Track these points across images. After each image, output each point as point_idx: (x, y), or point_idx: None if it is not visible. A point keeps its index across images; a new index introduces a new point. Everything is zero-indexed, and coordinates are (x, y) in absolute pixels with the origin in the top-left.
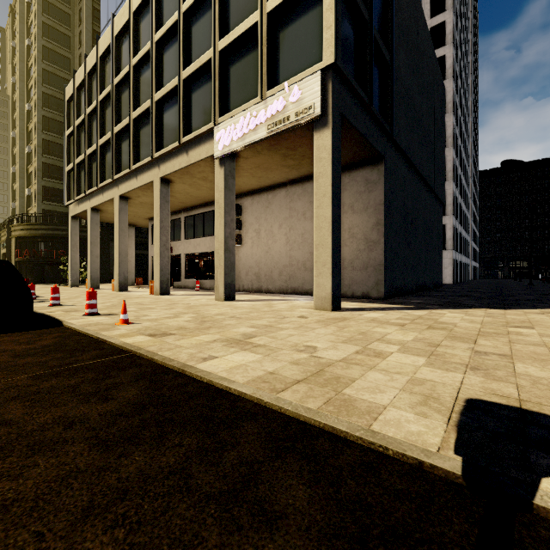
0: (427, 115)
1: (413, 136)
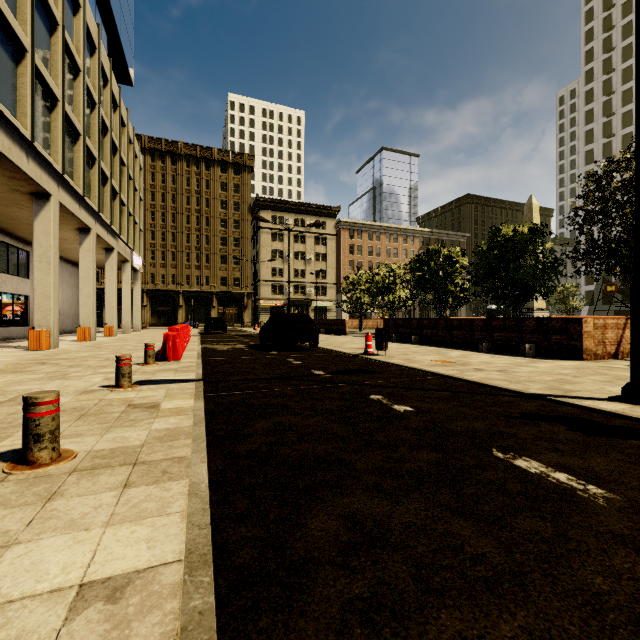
0: None
1: None
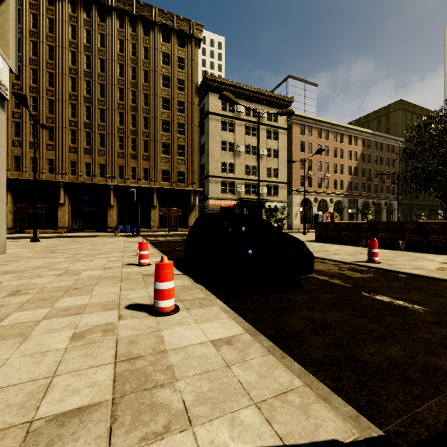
0: None
1: None
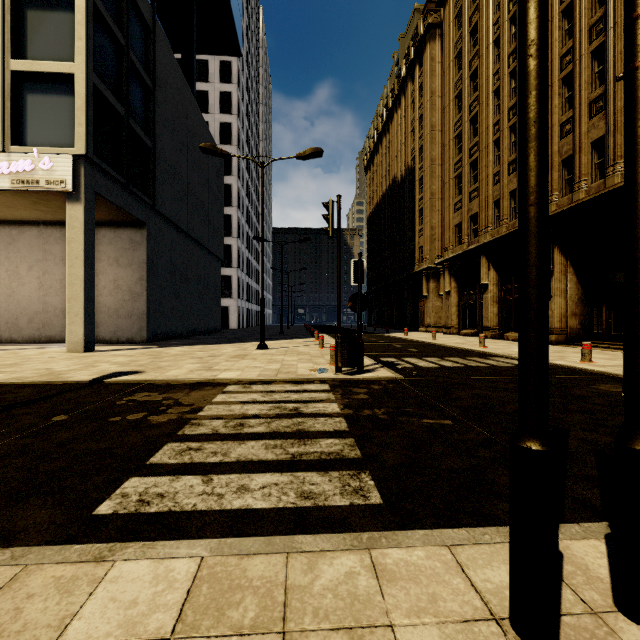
0: (200, 185)
1: (182, 205)
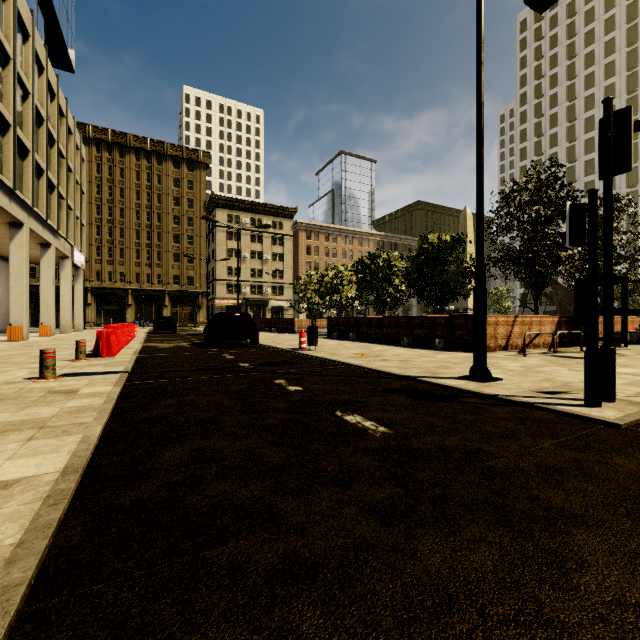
0: None
1: None
